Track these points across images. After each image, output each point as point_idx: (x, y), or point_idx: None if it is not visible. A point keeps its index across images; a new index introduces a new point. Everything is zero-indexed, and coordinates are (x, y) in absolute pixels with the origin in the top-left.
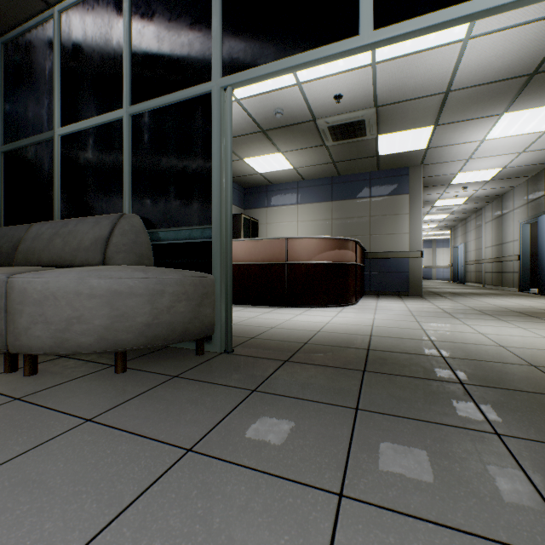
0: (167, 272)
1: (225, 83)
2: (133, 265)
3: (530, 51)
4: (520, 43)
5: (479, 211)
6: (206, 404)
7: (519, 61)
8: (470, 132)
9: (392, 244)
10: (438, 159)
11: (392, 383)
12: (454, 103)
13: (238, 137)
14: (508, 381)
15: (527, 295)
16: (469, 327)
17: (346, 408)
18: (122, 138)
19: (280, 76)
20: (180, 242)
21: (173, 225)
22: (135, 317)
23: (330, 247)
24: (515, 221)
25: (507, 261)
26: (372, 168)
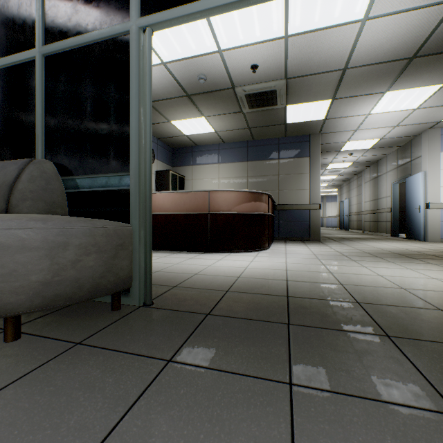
0: (73, 222)
1: (143, 22)
2: (42, 213)
3: (413, 36)
4: (406, 28)
5: (359, 173)
6: (105, 389)
7: (404, 45)
8: (359, 106)
9: (297, 198)
10: (333, 129)
11: (320, 340)
12: (349, 80)
13: (166, 100)
14: (429, 330)
15: (398, 240)
16: (368, 269)
17: (278, 383)
18: (35, 80)
19: (202, 18)
20: (96, 190)
21: (89, 172)
22: (28, 275)
23: (247, 199)
24: (388, 182)
25: (382, 212)
26: (280, 134)
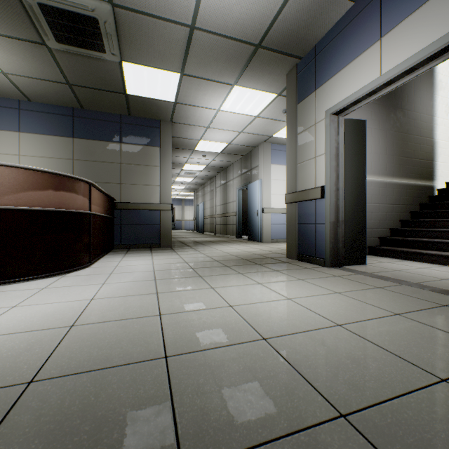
0: None
1: None
2: None
3: (261, 12)
4: None
5: (212, 179)
6: None
7: (252, 21)
8: (210, 96)
9: (145, 196)
10: (185, 119)
11: None
12: (199, 49)
13: None
14: None
15: (242, 241)
16: (217, 293)
17: None
18: None
19: None
20: None
21: None
22: None
23: (37, 184)
24: (234, 187)
25: (230, 216)
26: (123, 110)
